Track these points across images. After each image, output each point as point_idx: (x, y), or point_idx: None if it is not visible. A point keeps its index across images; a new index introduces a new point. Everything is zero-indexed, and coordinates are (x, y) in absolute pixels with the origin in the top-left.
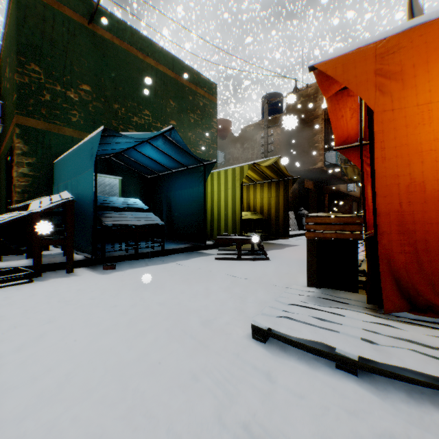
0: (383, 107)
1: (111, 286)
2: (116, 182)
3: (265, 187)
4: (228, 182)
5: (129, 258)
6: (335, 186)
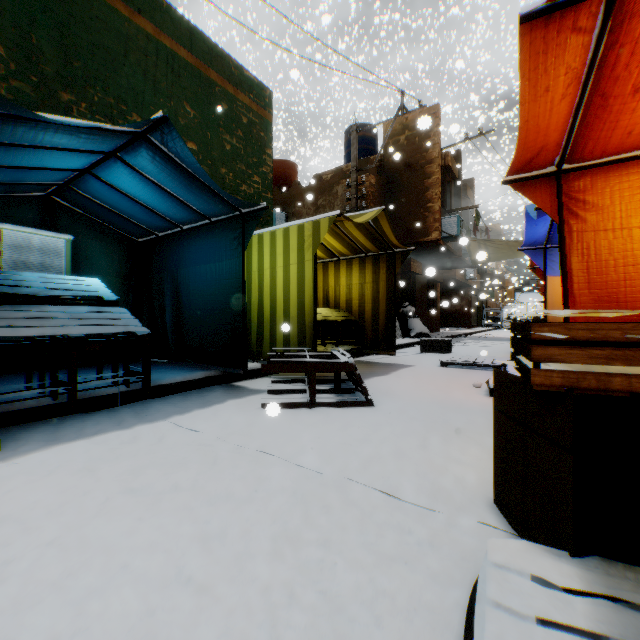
0: None
1: None
2: (59, 245)
3: (354, 266)
4: (291, 252)
5: (64, 412)
6: (450, 272)
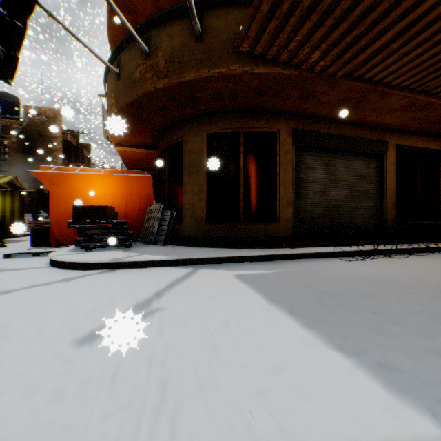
0: (53, 191)
1: None
2: None
3: (0, 194)
4: None
5: None
6: None
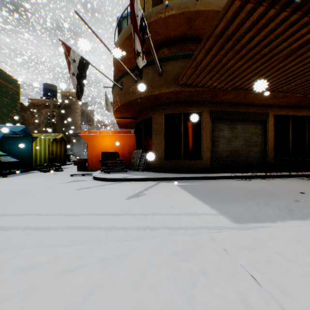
0: (89, 144)
1: (23, 177)
2: None
3: (54, 143)
4: (42, 143)
5: (3, 175)
6: None
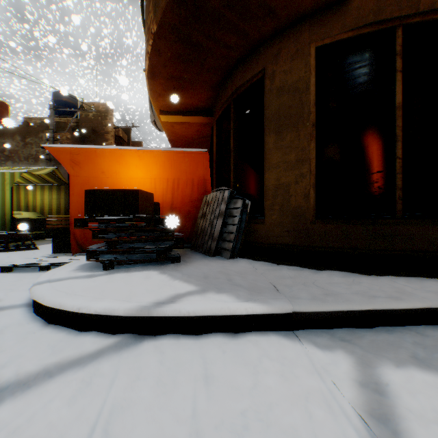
0: (74, 174)
1: None
2: None
3: (47, 189)
4: None
5: None
6: None
